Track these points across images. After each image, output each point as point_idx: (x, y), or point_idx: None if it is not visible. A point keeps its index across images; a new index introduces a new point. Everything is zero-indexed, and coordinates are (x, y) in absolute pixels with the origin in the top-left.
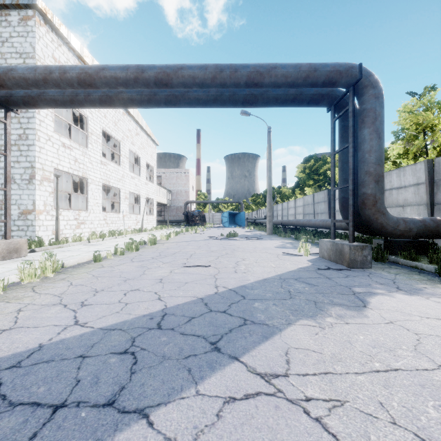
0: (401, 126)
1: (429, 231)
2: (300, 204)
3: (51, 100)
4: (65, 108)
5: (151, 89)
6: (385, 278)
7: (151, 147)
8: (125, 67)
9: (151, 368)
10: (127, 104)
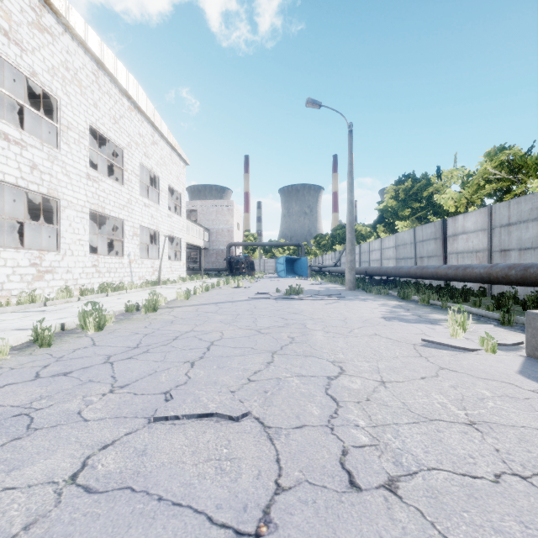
0: None
1: None
2: (390, 244)
3: None
4: None
5: None
6: None
7: (177, 165)
8: None
9: None
10: None
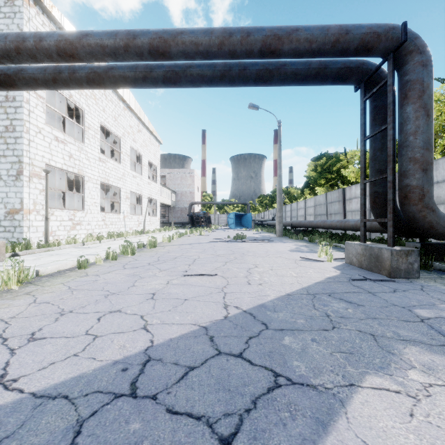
0: None
1: None
2: (311, 204)
3: (30, 79)
4: (48, 89)
5: (146, 60)
6: None
7: (154, 145)
8: (113, 32)
9: None
10: (119, 83)
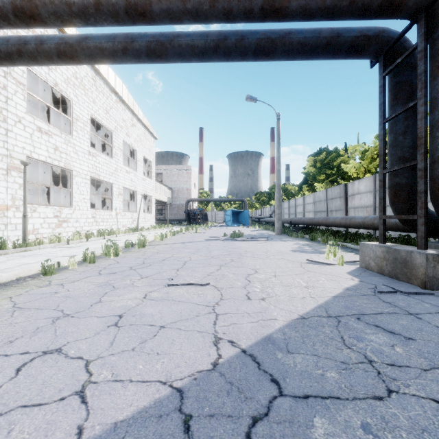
0: None
1: None
2: (310, 201)
3: None
4: (14, 65)
5: (123, 24)
6: None
7: (149, 140)
8: None
9: None
10: (95, 56)
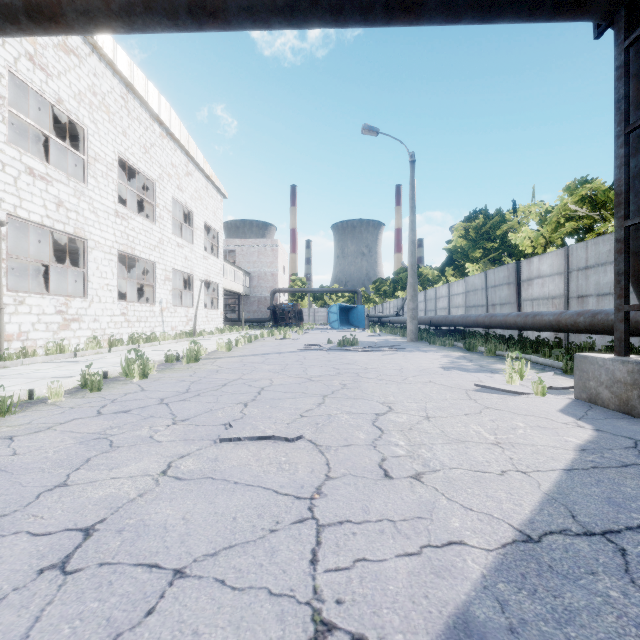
0: None
1: None
2: (459, 290)
3: None
4: None
5: None
6: None
7: (213, 198)
8: None
9: None
10: (96, 14)
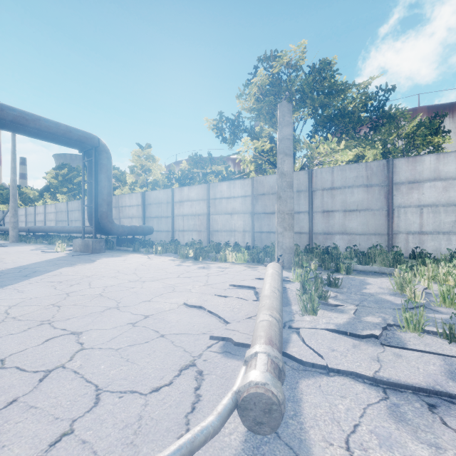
0: (135, 163)
1: (133, 232)
2: (52, 210)
3: None
4: None
5: None
6: (109, 254)
7: None
8: None
9: (0, 282)
10: None
